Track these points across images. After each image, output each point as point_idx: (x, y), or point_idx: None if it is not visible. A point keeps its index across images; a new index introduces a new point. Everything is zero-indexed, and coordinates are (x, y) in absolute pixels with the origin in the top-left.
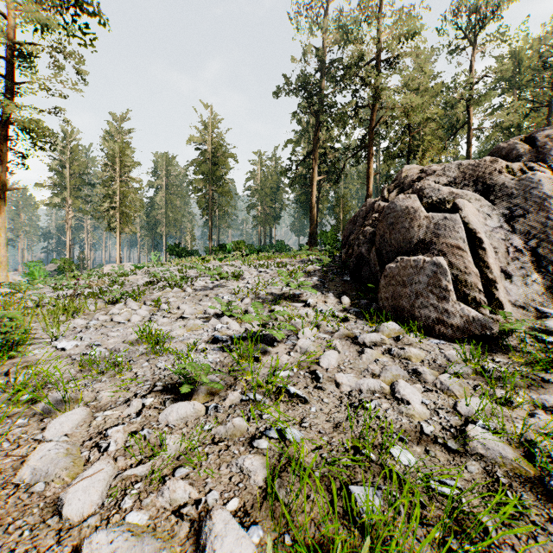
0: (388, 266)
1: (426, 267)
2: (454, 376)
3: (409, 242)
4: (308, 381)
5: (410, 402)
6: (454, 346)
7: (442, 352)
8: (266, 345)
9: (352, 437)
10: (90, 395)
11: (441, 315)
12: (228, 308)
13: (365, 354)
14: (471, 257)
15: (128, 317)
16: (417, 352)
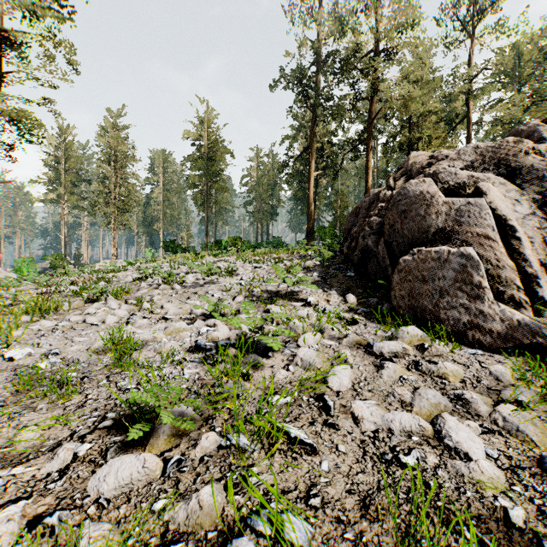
0: (402, 259)
1: (452, 259)
2: (524, 409)
3: (426, 231)
4: (313, 412)
5: (470, 455)
6: (497, 359)
7: (484, 366)
8: (259, 355)
9: (397, 537)
10: (9, 434)
11: (475, 318)
12: (217, 307)
13: (385, 370)
14: (503, 247)
15: (103, 318)
16: (454, 368)
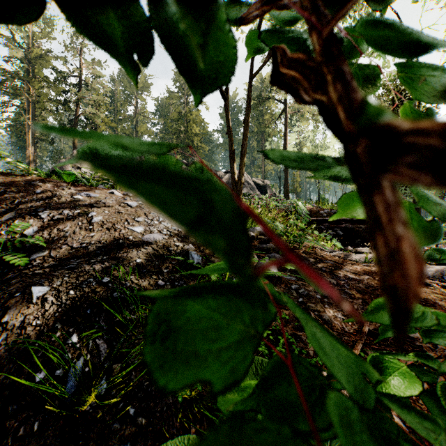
0: None
1: None
2: None
3: None
4: None
5: None
6: None
7: None
8: None
9: None
10: None
11: None
12: None
13: None
14: None
15: None
16: None
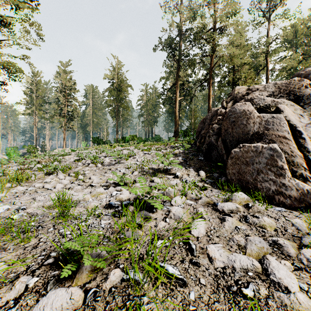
0: (233, 150)
1: (264, 151)
2: None
3: (247, 134)
4: (183, 253)
5: (289, 288)
6: (294, 214)
7: (287, 219)
8: (147, 210)
9: None
10: None
11: (280, 188)
12: (122, 179)
13: (226, 222)
14: (294, 144)
15: (54, 185)
16: (270, 221)
